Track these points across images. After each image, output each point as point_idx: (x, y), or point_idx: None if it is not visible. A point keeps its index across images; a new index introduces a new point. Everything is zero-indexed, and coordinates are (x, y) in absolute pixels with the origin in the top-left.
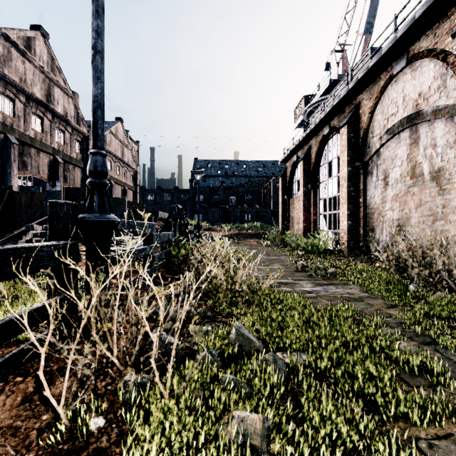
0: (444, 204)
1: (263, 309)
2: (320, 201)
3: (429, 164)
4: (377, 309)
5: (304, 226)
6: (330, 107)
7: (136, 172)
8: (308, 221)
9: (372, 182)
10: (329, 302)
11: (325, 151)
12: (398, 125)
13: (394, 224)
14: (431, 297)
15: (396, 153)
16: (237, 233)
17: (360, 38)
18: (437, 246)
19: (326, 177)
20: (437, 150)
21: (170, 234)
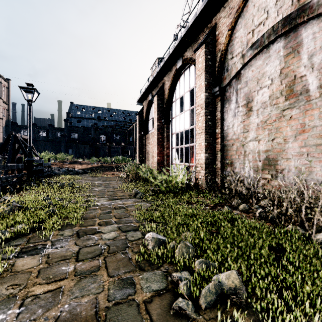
0: None
1: None
2: (173, 135)
3: (319, 75)
4: None
5: (158, 159)
6: (185, 30)
7: None
8: (162, 154)
9: (230, 109)
10: None
11: (177, 87)
12: (269, 33)
13: (260, 157)
14: None
15: (264, 71)
16: (99, 166)
17: None
18: None
19: (178, 112)
20: None
21: None
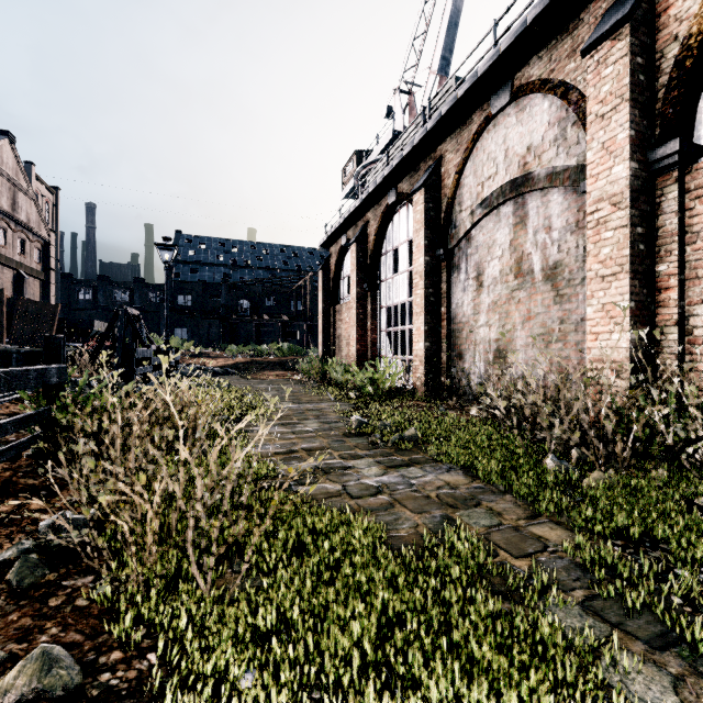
0: (562, 318)
1: (269, 573)
2: (382, 310)
3: (541, 256)
4: (513, 527)
5: (358, 349)
6: (399, 158)
7: (48, 243)
8: (364, 341)
9: (459, 281)
10: (425, 529)
11: (389, 231)
12: (498, 193)
13: (491, 348)
14: (586, 482)
15: (494, 238)
16: (249, 361)
17: (433, 78)
18: (581, 386)
19: (391, 273)
20: (553, 235)
21: (52, 369)
